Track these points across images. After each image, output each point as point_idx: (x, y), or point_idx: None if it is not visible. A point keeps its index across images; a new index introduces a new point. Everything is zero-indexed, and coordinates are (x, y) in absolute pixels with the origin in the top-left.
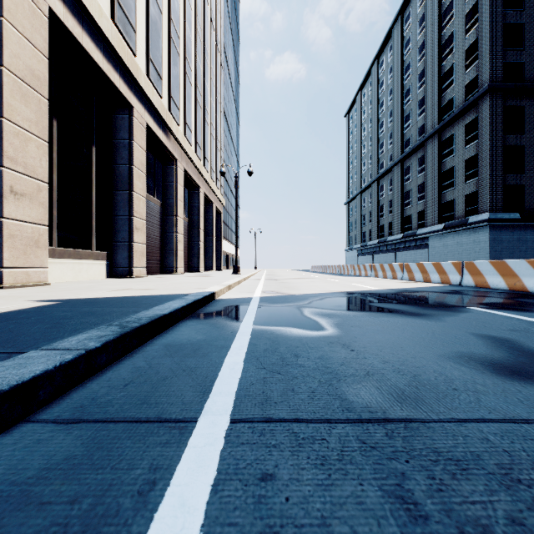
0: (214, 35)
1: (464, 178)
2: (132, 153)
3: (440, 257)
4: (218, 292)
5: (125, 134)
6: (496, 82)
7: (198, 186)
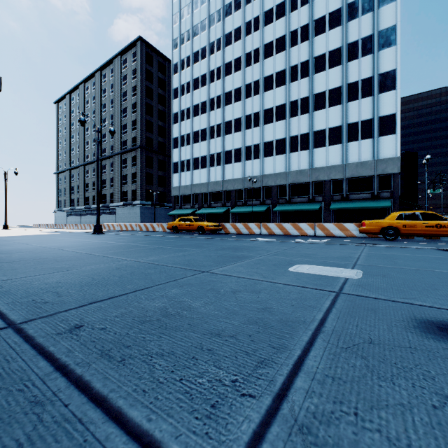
0: None
1: (132, 182)
2: None
3: (121, 219)
4: None
5: None
6: (143, 144)
7: None
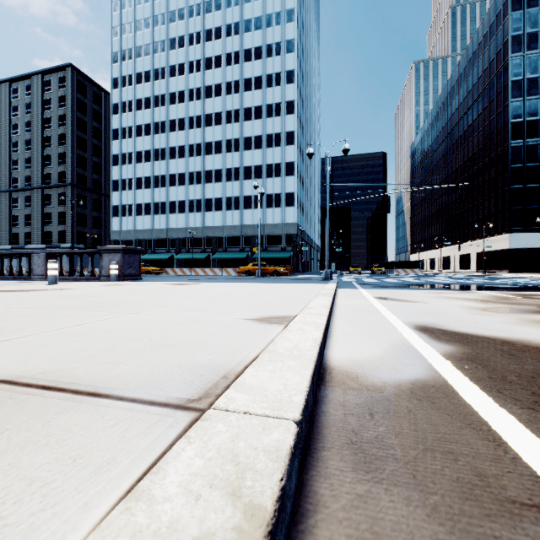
0: None
1: (58, 222)
2: None
3: None
4: None
5: None
6: (74, 182)
7: None
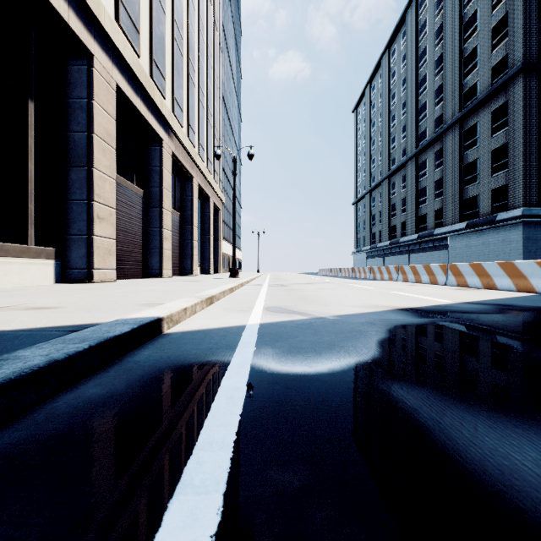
0: (212, 11)
1: (490, 171)
2: (92, 116)
3: (461, 259)
4: (173, 315)
5: (82, 91)
6: (529, 60)
7: (192, 176)
